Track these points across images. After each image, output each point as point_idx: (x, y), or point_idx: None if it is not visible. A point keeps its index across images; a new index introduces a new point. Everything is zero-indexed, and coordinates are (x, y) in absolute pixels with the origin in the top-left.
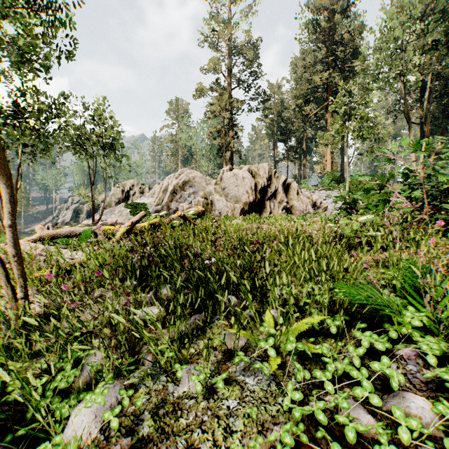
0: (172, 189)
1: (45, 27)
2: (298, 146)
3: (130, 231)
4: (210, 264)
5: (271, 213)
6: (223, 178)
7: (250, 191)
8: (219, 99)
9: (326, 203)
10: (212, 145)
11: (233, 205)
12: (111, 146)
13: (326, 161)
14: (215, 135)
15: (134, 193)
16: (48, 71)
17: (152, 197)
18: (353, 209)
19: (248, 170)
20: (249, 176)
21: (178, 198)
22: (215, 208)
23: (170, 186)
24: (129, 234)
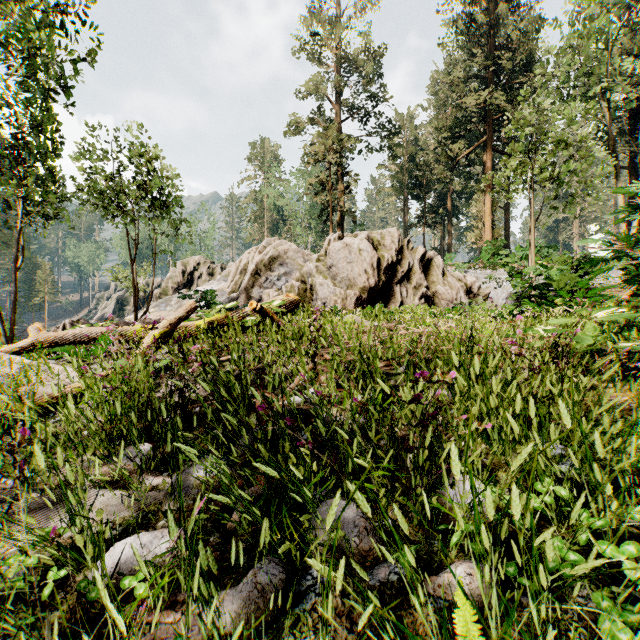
0: (253, 269)
1: (41, 3)
2: (440, 205)
3: (168, 335)
4: (303, 406)
5: (403, 304)
6: (329, 251)
7: (371, 270)
8: (323, 136)
9: (487, 288)
10: (313, 205)
11: (345, 292)
12: (161, 205)
13: (484, 226)
14: (318, 191)
15: (200, 276)
16: (67, 92)
17: (225, 281)
18: (545, 297)
19: (367, 239)
20: (369, 247)
21: (262, 282)
22: (317, 297)
23: (250, 265)
24: (167, 341)
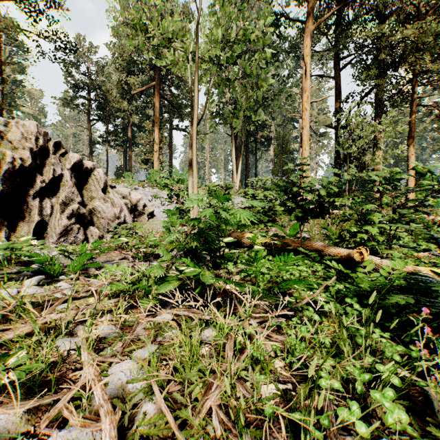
0: None
1: None
2: (123, 132)
3: None
4: None
5: (45, 224)
6: None
7: None
8: None
9: (152, 205)
10: None
11: None
12: None
13: (154, 153)
14: None
15: None
16: None
17: None
18: (217, 252)
19: None
20: None
21: None
22: None
23: None
24: None
